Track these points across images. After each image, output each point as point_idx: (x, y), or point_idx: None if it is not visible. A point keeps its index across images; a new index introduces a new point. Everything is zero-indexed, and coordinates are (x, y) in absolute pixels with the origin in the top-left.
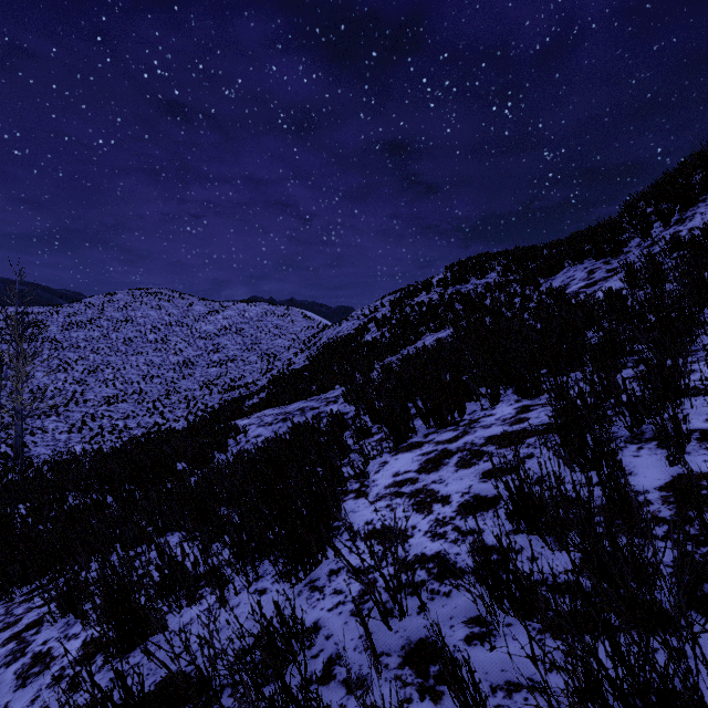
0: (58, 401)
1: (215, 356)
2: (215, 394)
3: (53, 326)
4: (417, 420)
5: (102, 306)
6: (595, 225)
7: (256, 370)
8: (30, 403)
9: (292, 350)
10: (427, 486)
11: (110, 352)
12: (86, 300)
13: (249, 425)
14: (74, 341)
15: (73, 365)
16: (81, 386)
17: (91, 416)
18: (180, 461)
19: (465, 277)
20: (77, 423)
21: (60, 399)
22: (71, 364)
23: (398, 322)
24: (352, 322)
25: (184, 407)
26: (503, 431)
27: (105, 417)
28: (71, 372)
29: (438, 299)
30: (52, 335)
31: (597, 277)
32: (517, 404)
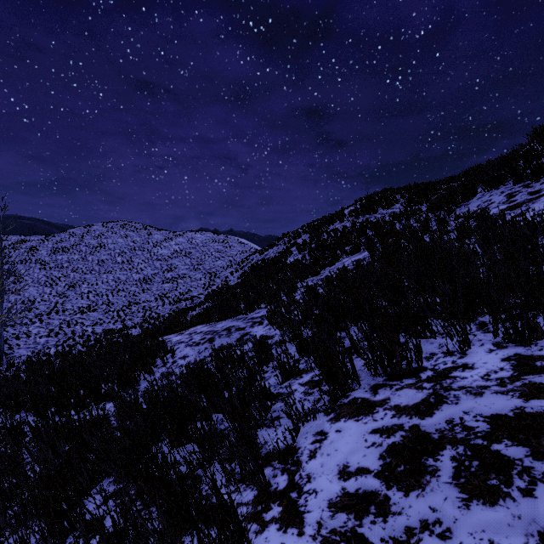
0: (42, 310)
1: (168, 274)
2: (166, 305)
3: (44, 251)
4: (355, 359)
5: (82, 235)
6: (487, 162)
7: (200, 285)
8: (2, 315)
9: (229, 269)
10: (415, 537)
11: (86, 271)
12: (71, 230)
13: (179, 343)
14: (59, 262)
15: (57, 281)
16: (62, 298)
17: (67, 323)
18: (107, 382)
19: (373, 207)
20: (56, 328)
21: (44, 309)
22: (55, 280)
23: (317, 246)
24: (277, 247)
25: (141, 316)
26: (518, 411)
27: (78, 324)
28: (55, 287)
29: (351, 226)
30: (42, 258)
31: (520, 199)
32: (501, 351)
